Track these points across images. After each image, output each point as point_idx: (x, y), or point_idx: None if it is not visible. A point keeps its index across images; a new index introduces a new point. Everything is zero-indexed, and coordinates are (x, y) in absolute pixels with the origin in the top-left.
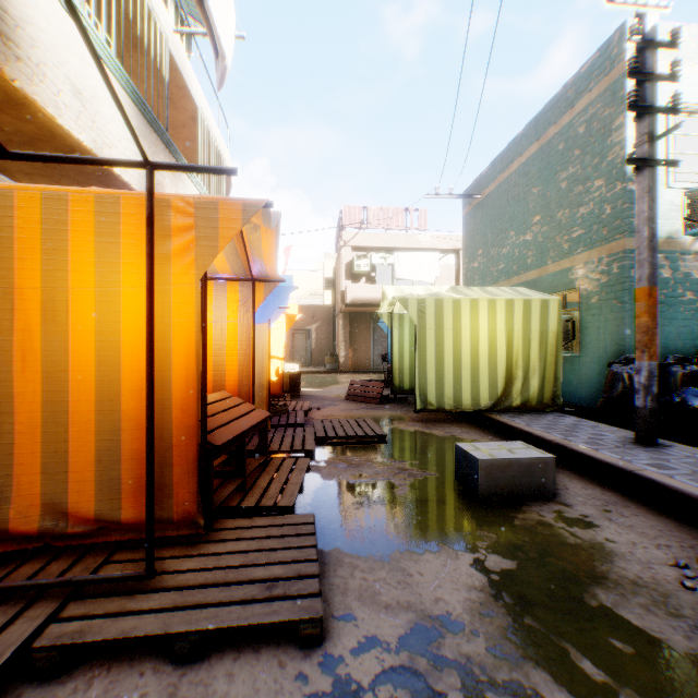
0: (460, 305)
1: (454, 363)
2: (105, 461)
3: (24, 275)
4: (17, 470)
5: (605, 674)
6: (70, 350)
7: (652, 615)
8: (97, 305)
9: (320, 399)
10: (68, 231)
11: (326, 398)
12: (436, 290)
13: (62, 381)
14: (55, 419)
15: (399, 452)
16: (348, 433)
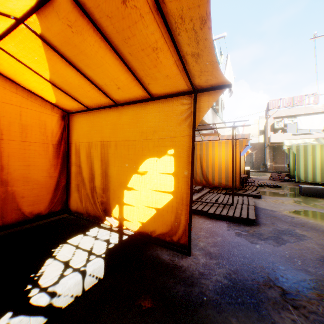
0: (314, 147)
1: (311, 167)
2: (226, 177)
3: (216, 152)
4: (215, 177)
5: (304, 204)
6: (221, 162)
7: (323, 205)
8: (225, 156)
9: (258, 179)
10: (221, 146)
11: (260, 179)
12: (306, 141)
13: (220, 166)
14: (219, 171)
15: (284, 189)
16: (267, 184)
